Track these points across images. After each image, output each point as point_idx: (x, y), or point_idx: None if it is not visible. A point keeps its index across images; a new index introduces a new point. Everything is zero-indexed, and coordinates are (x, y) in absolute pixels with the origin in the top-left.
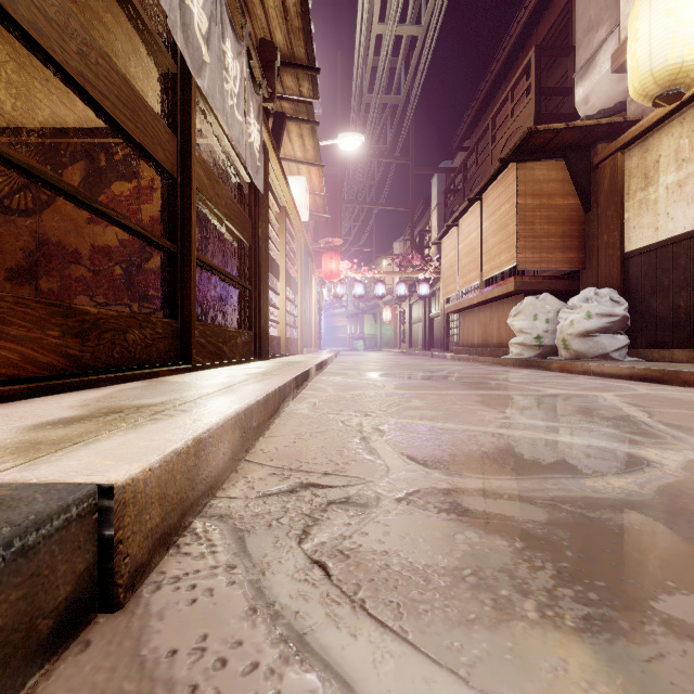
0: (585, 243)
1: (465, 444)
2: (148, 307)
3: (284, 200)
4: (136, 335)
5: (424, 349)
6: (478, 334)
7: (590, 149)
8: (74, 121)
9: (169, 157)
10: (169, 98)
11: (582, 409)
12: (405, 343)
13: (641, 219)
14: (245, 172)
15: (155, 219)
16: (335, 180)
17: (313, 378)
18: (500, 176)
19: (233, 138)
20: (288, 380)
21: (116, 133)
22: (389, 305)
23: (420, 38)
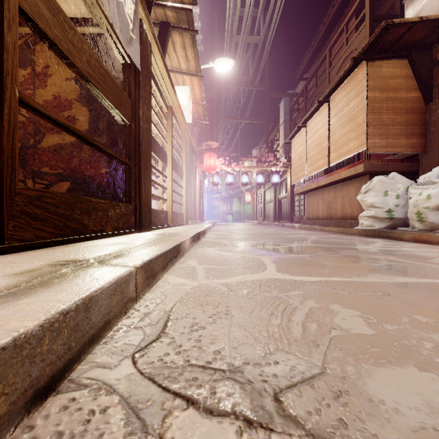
0: (425, 130)
1: None
2: (39, 183)
3: (170, 99)
4: None
5: (274, 221)
6: (323, 209)
7: (431, 48)
8: None
9: None
10: None
11: None
12: (260, 216)
13: None
14: (122, 49)
15: (46, 102)
16: (213, 103)
17: (188, 251)
18: (348, 77)
19: None
20: (112, 281)
21: None
22: (249, 191)
23: None
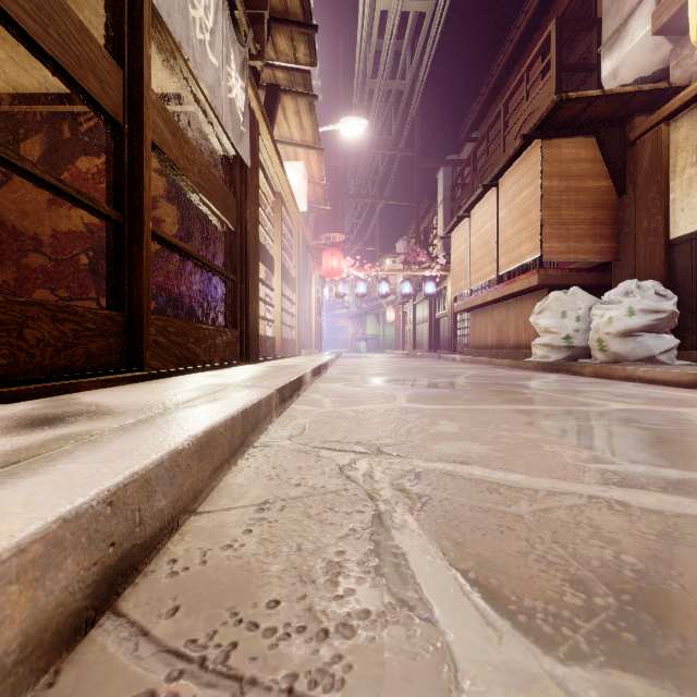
0: (618, 231)
1: (579, 537)
2: None
3: (279, 184)
4: (44, 331)
5: (429, 351)
6: (492, 334)
7: (625, 123)
8: (30, 85)
9: (110, 94)
10: (113, 18)
11: (693, 439)
12: (408, 344)
13: (691, 199)
14: (228, 141)
15: None
16: (337, 174)
17: (309, 386)
18: (520, 157)
19: (204, 82)
20: (266, 394)
21: (80, 100)
22: (393, 305)
23: (428, 15)
